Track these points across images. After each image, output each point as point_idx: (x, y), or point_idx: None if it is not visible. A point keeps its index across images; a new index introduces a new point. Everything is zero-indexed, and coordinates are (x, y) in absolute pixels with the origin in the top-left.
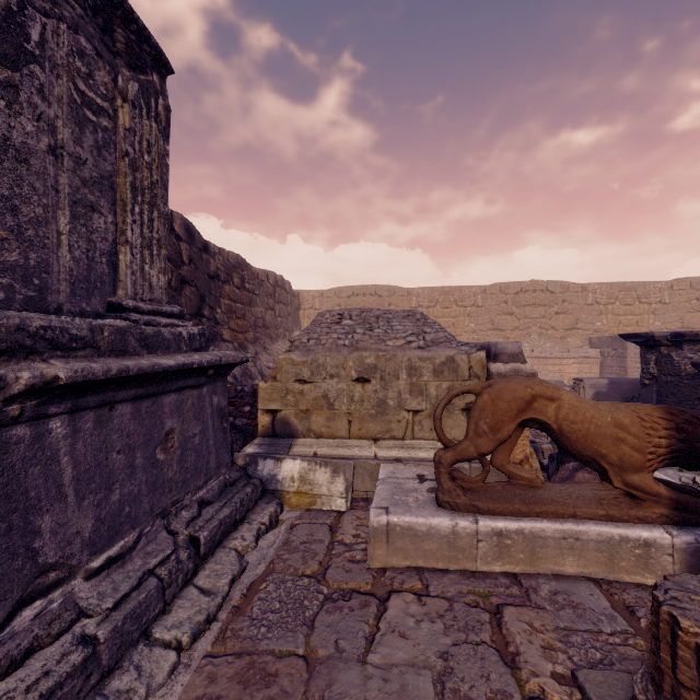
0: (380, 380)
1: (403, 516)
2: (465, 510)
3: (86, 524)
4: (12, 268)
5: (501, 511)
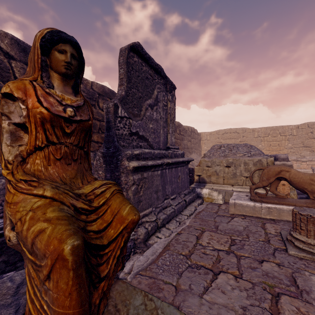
0: (234, 166)
1: (239, 201)
2: (258, 201)
3: (170, 190)
4: (156, 142)
5: (270, 202)
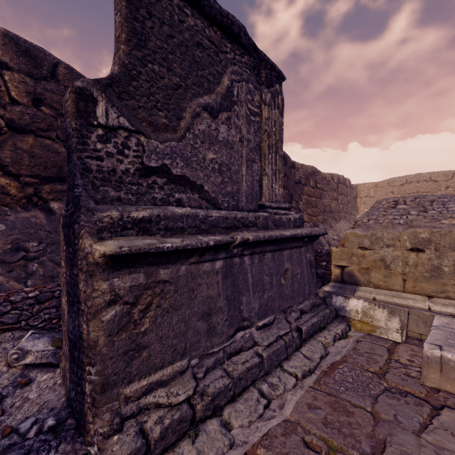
0: (433, 250)
1: None
2: None
3: (256, 305)
4: (229, 193)
5: None
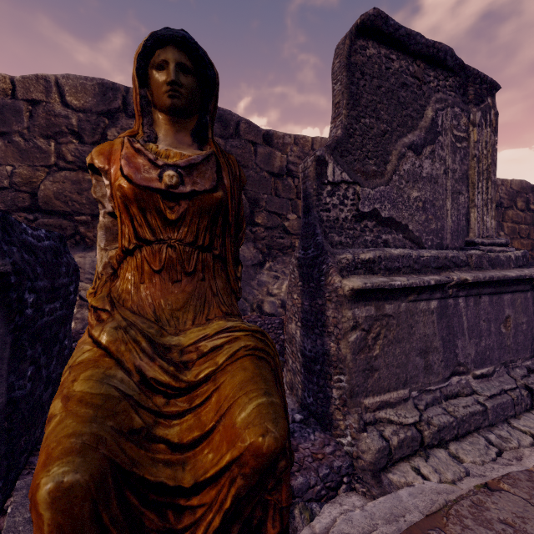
0: None
1: None
2: None
3: (472, 351)
4: (432, 231)
5: None
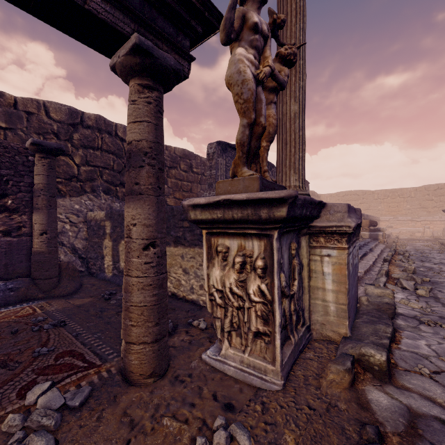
0: None
1: None
2: None
3: None
4: None
5: None
